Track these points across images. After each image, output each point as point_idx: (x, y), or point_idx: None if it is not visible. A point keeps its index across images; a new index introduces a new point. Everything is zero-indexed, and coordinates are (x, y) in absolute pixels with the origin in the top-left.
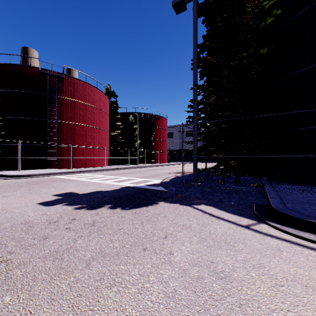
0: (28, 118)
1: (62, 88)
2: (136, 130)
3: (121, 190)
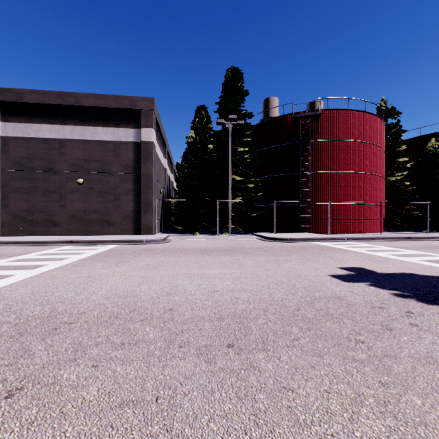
0: (280, 174)
1: (317, 128)
2: None
3: None
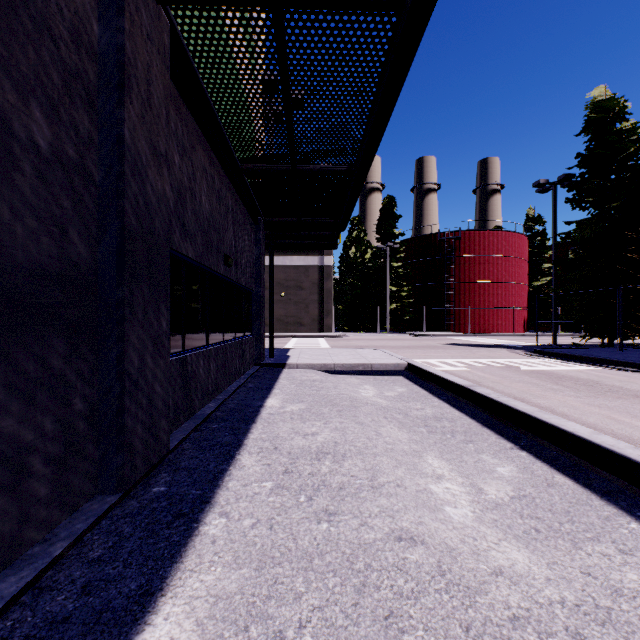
0: (429, 283)
1: (460, 246)
2: None
3: (487, 344)
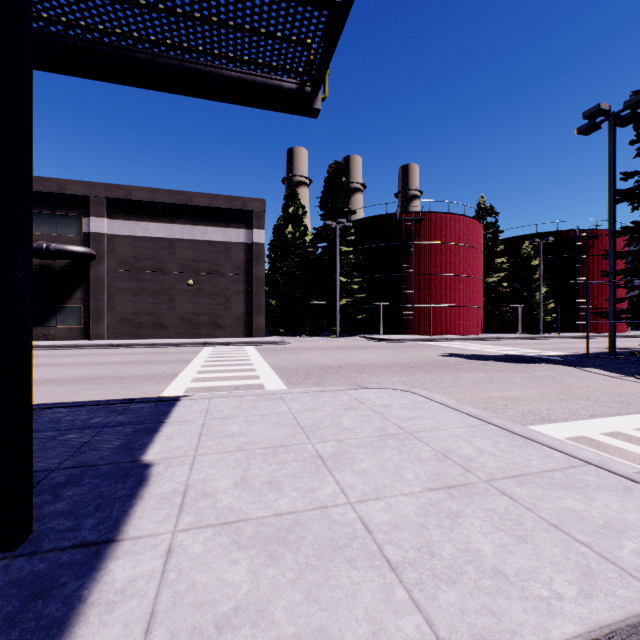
0: (383, 275)
1: (419, 230)
2: (536, 269)
3: (505, 355)
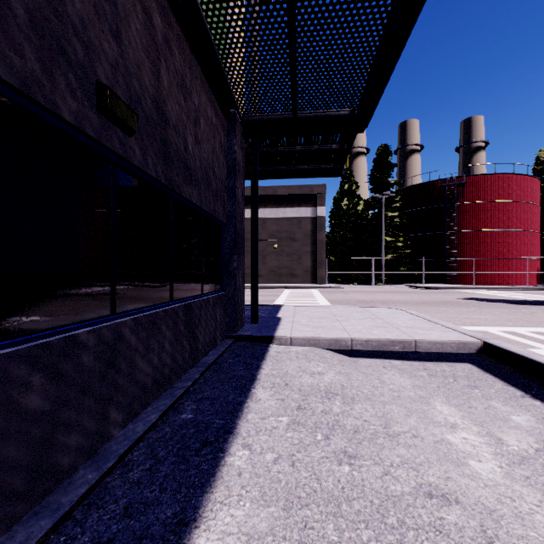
0: (427, 233)
1: (462, 192)
2: None
3: (522, 300)
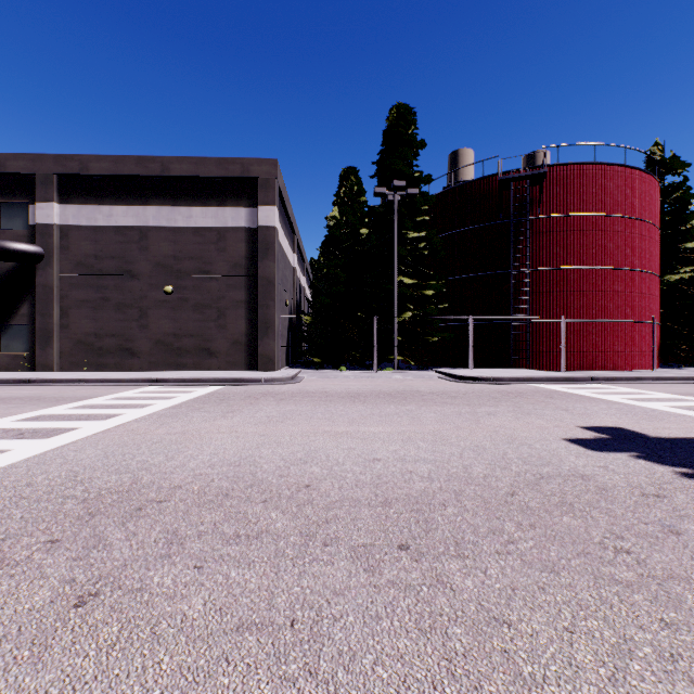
0: (478, 274)
1: (540, 196)
2: None
3: None
